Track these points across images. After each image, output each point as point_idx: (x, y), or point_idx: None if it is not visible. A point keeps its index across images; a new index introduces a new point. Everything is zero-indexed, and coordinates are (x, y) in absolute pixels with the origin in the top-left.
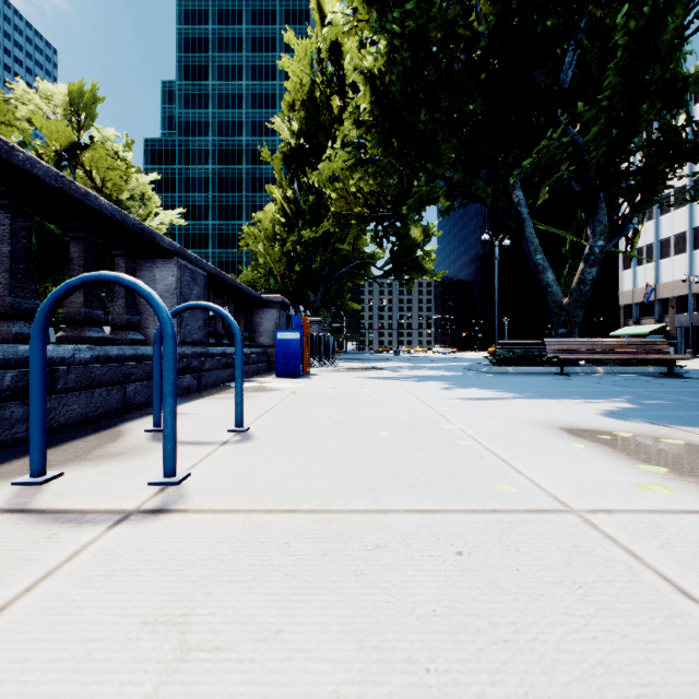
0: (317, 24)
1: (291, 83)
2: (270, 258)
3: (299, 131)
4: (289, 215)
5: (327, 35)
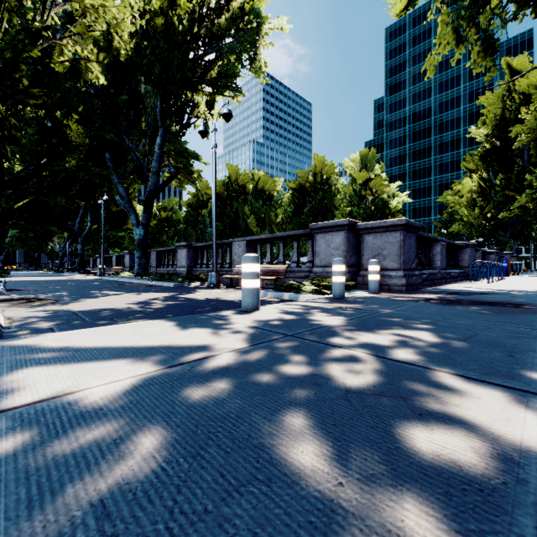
0: (506, 75)
1: (487, 120)
2: (470, 216)
3: (491, 136)
4: (484, 188)
5: (517, 144)
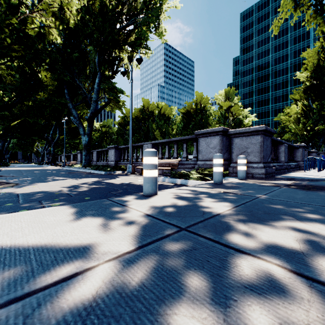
0: (321, 38)
1: (308, 67)
2: (296, 129)
3: (310, 77)
4: (305, 111)
5: None
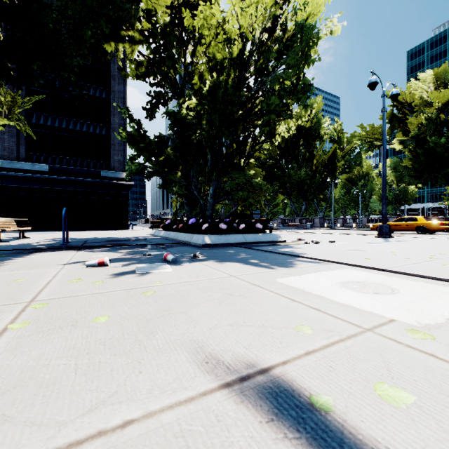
0: None
1: None
2: None
3: None
4: None
5: None
